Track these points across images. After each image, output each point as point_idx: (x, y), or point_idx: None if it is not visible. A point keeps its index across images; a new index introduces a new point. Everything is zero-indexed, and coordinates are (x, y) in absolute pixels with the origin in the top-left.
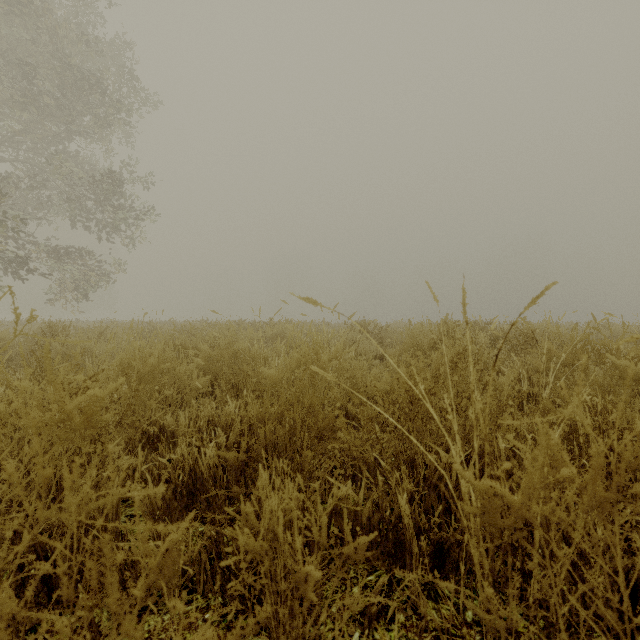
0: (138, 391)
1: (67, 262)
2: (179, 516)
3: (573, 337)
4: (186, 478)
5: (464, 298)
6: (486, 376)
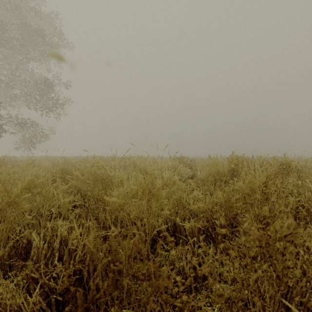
0: None
1: (27, 126)
2: None
3: None
4: None
5: None
6: None
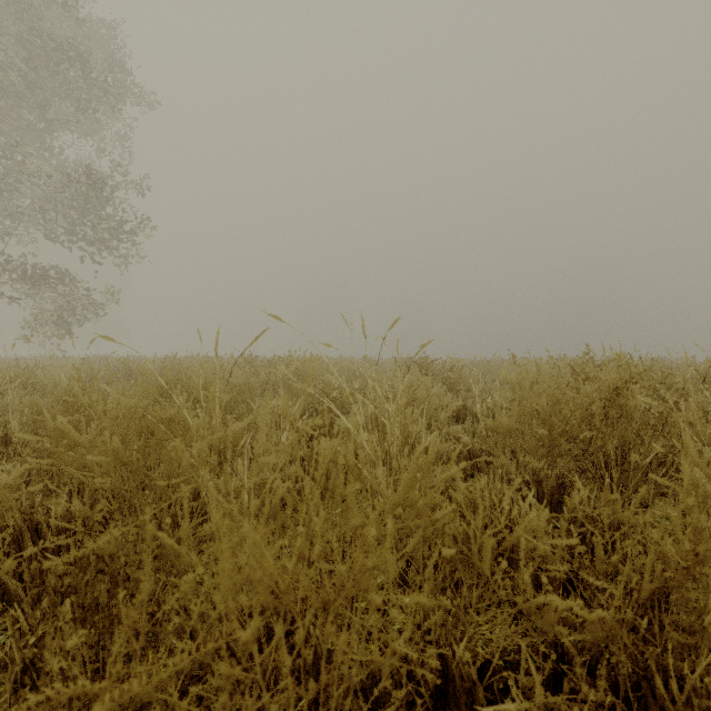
0: None
1: (48, 284)
2: None
3: None
4: None
5: None
6: None
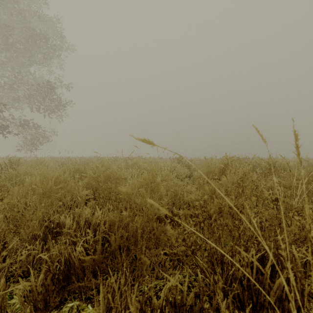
0: (30, 206)
1: (29, 127)
2: (56, 295)
3: (309, 167)
4: (62, 267)
5: (295, 136)
6: (265, 194)
